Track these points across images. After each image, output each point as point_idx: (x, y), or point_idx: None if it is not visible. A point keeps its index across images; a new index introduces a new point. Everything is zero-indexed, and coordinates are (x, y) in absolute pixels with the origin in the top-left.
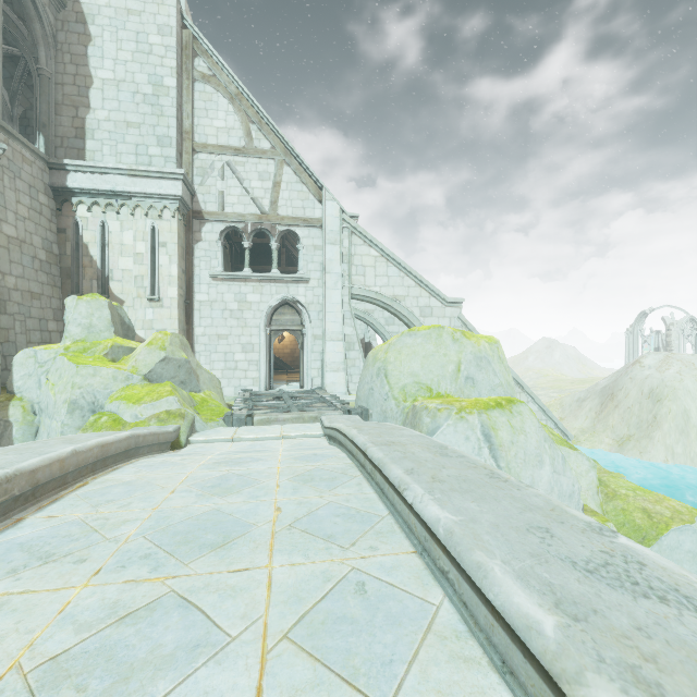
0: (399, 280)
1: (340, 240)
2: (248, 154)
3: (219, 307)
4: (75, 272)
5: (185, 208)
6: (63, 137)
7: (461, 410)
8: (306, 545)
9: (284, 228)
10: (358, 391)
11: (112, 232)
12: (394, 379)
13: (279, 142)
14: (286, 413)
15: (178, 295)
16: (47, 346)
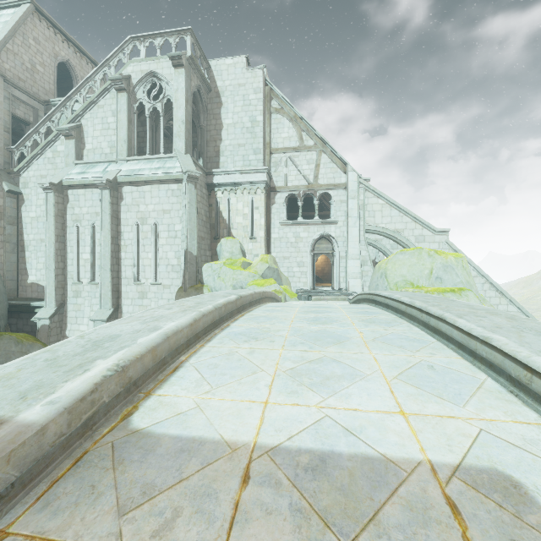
0: (399, 218)
1: (357, 195)
2: (301, 150)
3: (284, 241)
4: (216, 226)
5: (267, 186)
6: (210, 157)
7: (427, 292)
8: (350, 309)
9: (322, 191)
10: (369, 287)
11: (233, 204)
12: (391, 278)
13: (319, 140)
14: (328, 296)
15: (264, 235)
16: (215, 262)
